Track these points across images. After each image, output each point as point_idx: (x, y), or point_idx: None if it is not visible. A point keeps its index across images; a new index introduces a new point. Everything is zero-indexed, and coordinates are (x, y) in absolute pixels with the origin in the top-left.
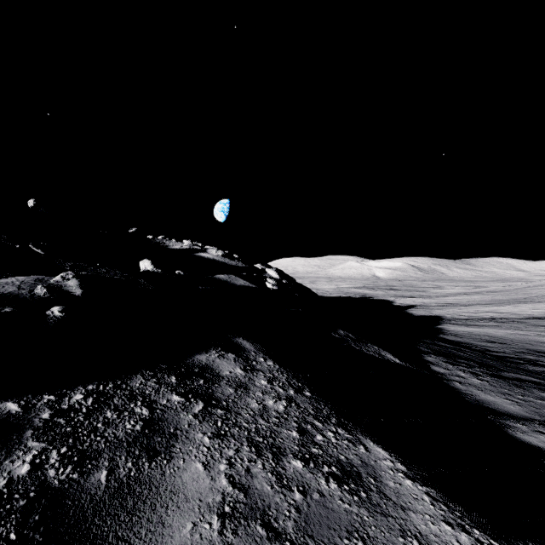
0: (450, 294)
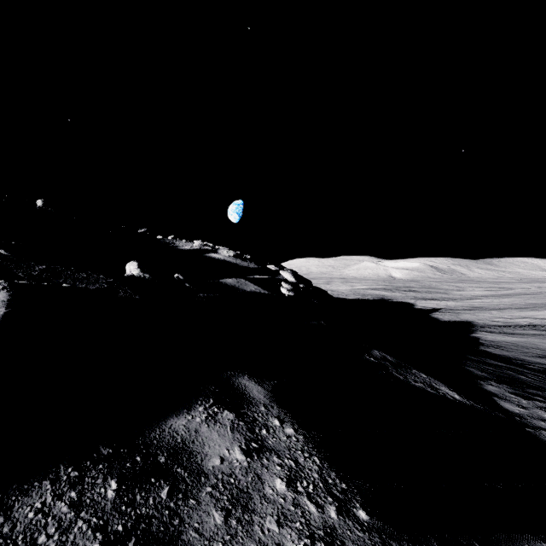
0: (476, 296)
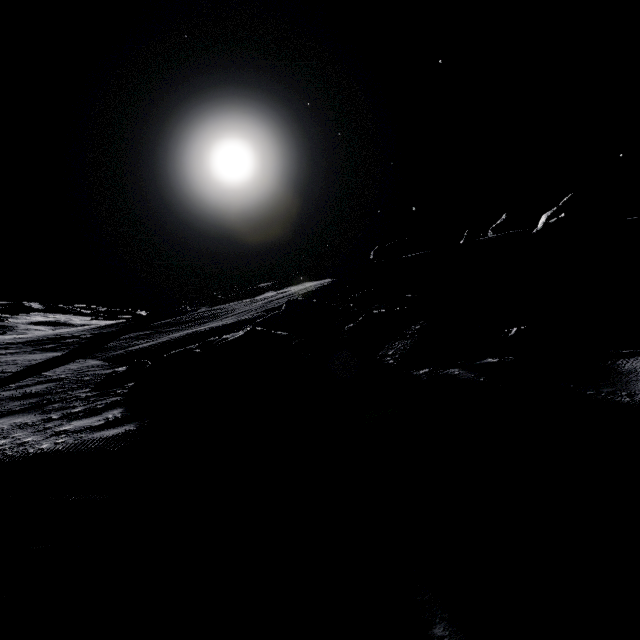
0: None
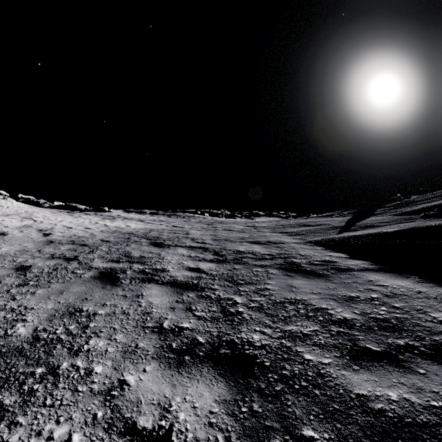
0: None
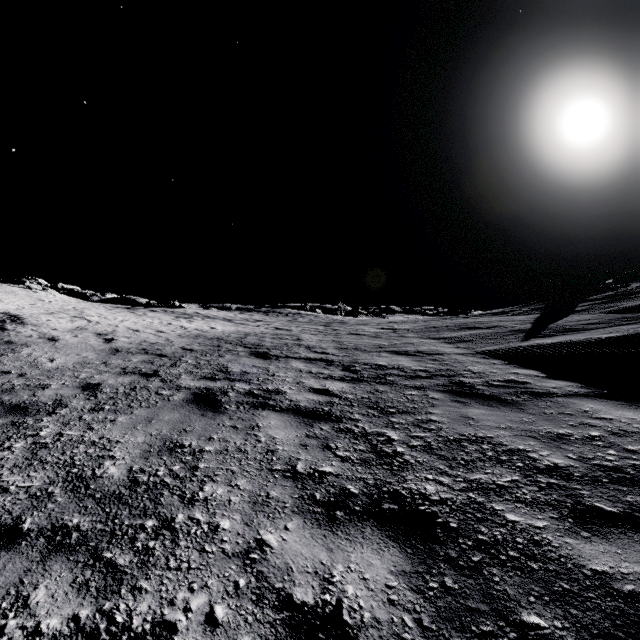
0: None
